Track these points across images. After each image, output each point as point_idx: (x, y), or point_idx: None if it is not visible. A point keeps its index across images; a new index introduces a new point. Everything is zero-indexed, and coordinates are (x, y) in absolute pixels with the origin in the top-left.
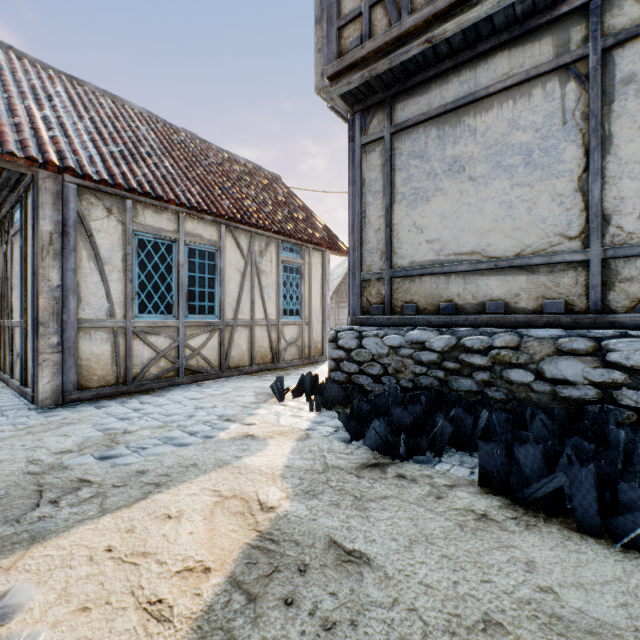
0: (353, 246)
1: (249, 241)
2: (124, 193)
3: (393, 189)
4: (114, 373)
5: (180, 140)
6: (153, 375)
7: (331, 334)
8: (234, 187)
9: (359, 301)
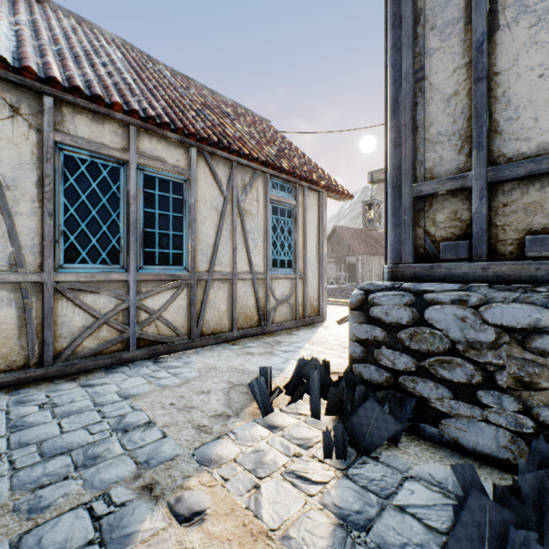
0: (395, 138)
1: (229, 172)
2: (39, 85)
3: (493, 2)
4: (23, 350)
5: (157, 70)
6: (89, 350)
7: (354, 296)
8: (215, 116)
9: (409, 236)
